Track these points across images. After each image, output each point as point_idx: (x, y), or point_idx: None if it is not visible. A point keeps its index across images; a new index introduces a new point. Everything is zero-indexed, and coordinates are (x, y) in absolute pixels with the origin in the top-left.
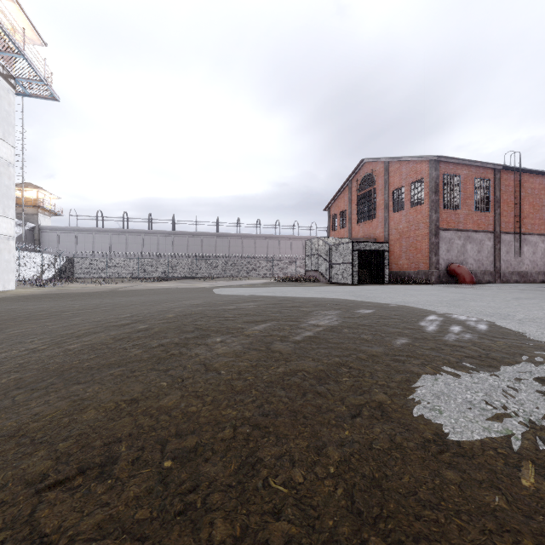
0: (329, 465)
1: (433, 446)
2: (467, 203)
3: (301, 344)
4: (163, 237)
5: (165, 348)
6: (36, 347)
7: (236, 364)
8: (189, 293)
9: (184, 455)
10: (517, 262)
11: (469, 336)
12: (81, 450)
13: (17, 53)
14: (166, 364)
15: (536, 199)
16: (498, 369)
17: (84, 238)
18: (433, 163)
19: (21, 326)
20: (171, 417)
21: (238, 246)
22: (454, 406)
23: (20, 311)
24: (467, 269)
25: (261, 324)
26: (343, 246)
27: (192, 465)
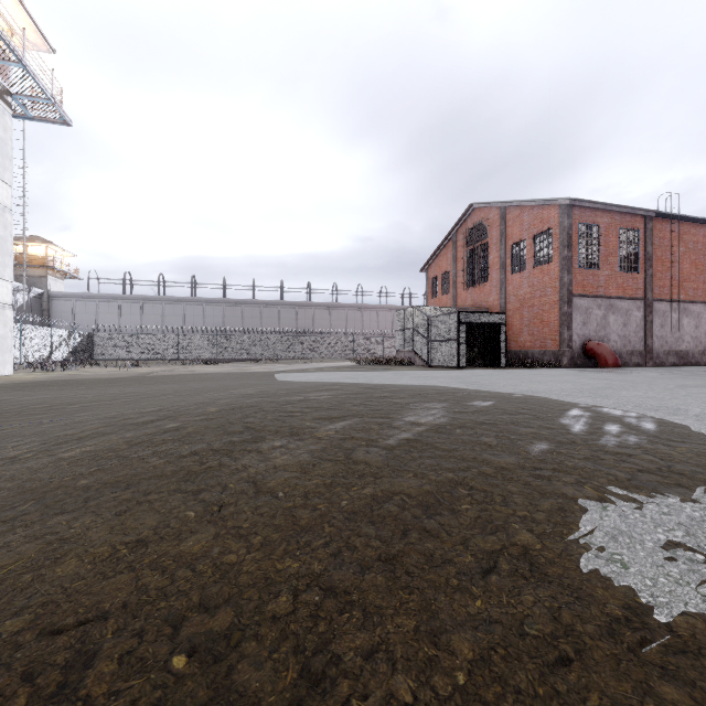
0: (455, 670)
1: (627, 632)
2: (609, 261)
3: (395, 451)
4: (210, 306)
5: (199, 458)
6: (17, 454)
7: (301, 483)
8: (243, 379)
9: (209, 646)
10: (674, 339)
11: (635, 440)
12: (38, 635)
13: (15, 61)
14: (198, 481)
15: (700, 256)
16: (693, 490)
17: (108, 308)
18: (565, 208)
19: (6, 424)
20: (195, 574)
21: (308, 318)
22: (643, 555)
23: (12, 403)
24: (609, 348)
25: (339, 421)
26: (446, 318)
27: (220, 669)
